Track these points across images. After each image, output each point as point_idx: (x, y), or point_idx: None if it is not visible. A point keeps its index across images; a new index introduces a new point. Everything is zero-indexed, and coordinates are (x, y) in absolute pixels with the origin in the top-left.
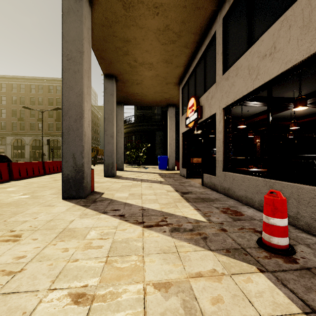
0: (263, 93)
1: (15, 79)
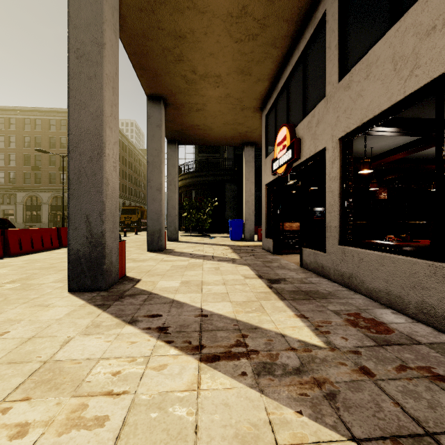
0: (404, 115)
1: (28, 112)
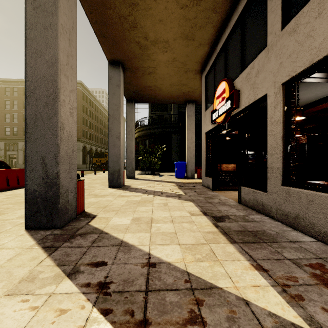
0: None
1: None
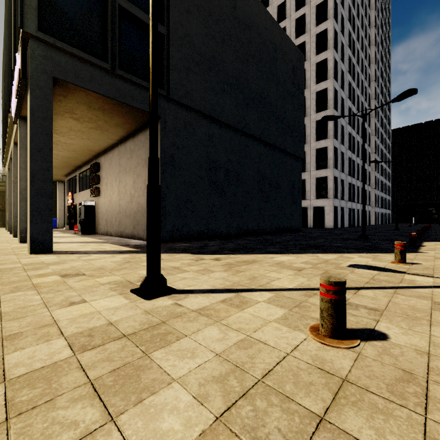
0: None
1: None
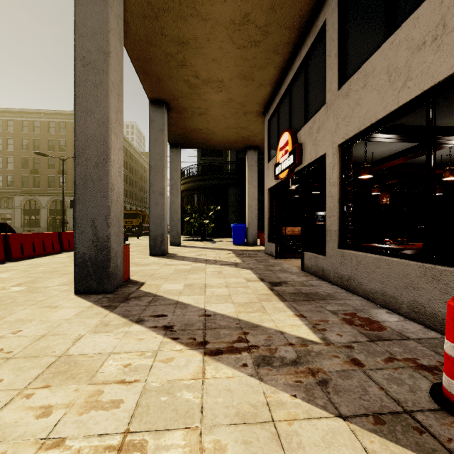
0: (402, 121)
1: (27, 114)
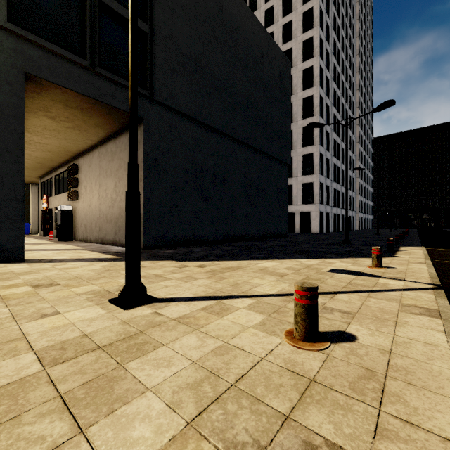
0: None
1: None
